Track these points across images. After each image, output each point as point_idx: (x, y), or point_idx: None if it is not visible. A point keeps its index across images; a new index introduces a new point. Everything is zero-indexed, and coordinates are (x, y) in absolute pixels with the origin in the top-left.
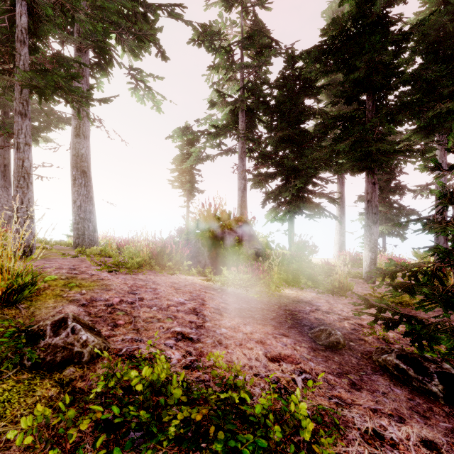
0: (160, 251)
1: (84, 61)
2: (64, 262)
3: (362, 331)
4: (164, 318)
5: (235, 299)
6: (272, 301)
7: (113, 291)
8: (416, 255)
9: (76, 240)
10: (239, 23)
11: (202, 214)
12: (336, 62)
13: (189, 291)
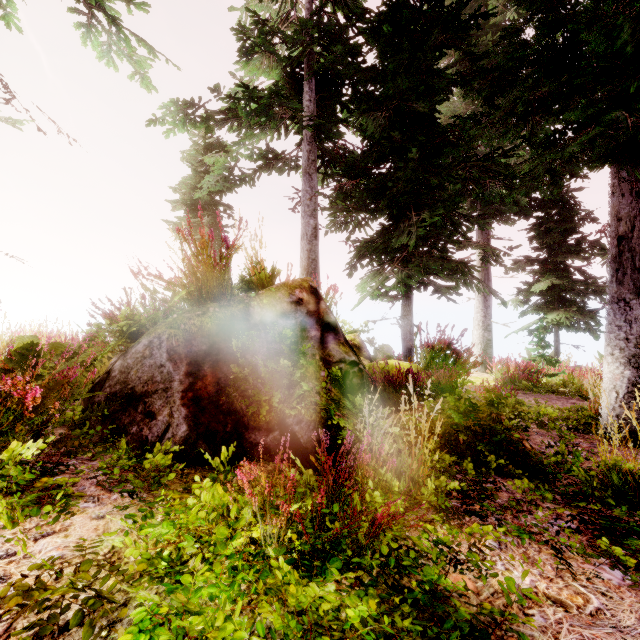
0: None
1: None
2: None
3: None
4: None
5: None
6: None
7: None
8: None
9: None
10: None
11: (191, 266)
12: None
13: None
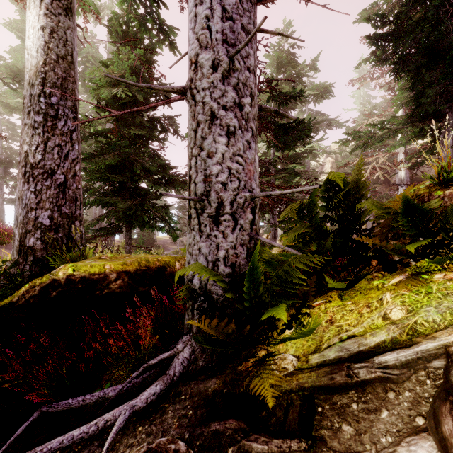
0: None
1: None
2: None
3: None
4: None
5: None
6: None
7: None
8: None
9: None
10: None
11: None
12: None
13: None
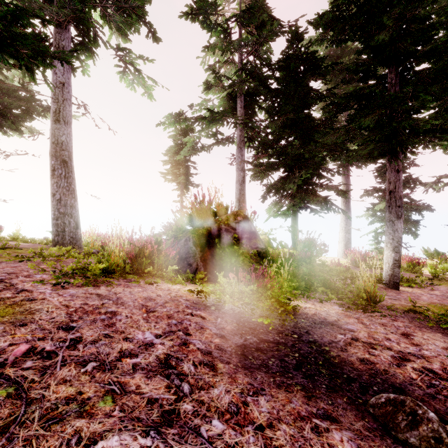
0: (139, 252)
1: (64, 38)
2: (5, 268)
3: (446, 391)
4: (98, 399)
5: (236, 324)
6: (286, 325)
7: (30, 328)
8: (426, 254)
9: (56, 238)
10: (237, 2)
11: (194, 207)
12: (353, 28)
13: (167, 314)
